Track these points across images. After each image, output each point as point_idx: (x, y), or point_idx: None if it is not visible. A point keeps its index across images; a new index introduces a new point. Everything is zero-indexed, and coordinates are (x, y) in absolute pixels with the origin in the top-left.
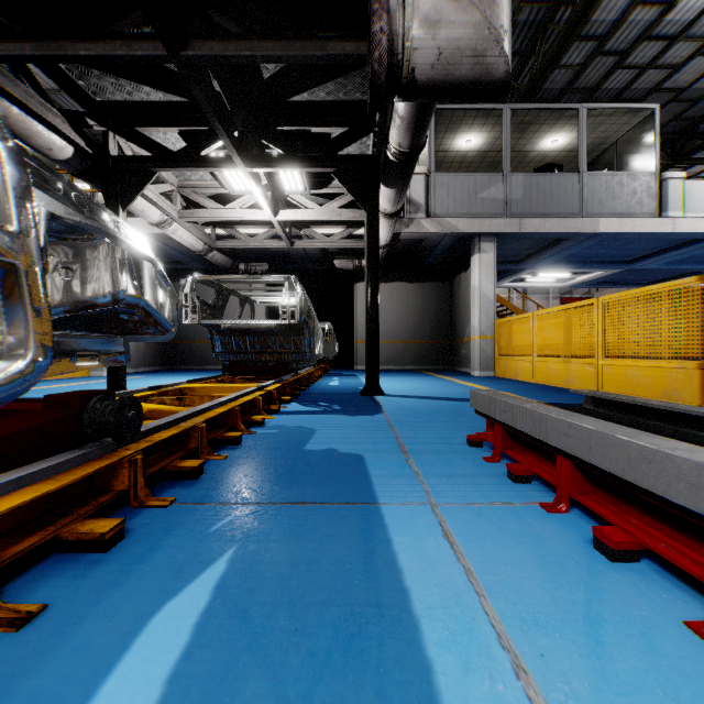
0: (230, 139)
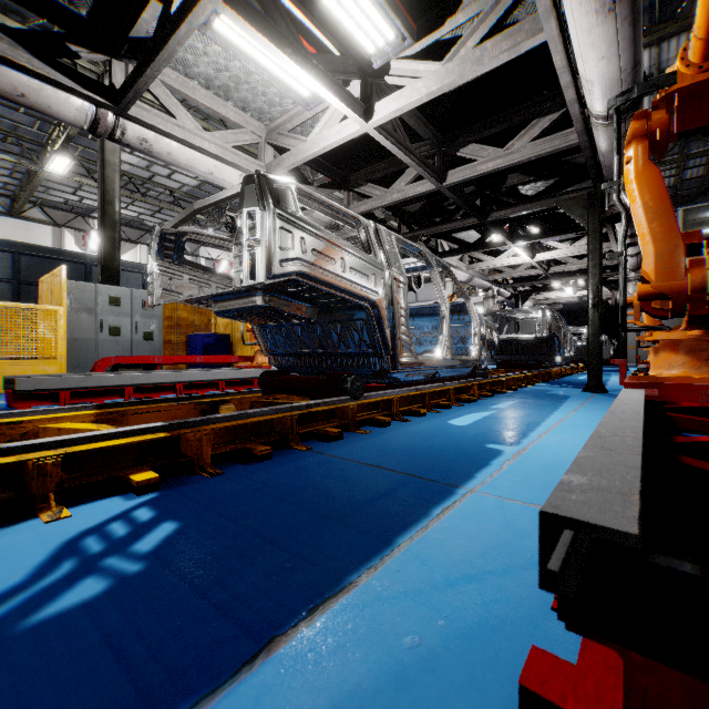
0: (564, 285)
